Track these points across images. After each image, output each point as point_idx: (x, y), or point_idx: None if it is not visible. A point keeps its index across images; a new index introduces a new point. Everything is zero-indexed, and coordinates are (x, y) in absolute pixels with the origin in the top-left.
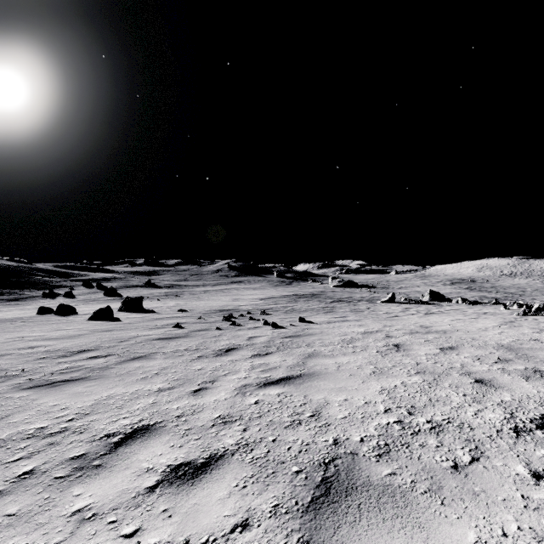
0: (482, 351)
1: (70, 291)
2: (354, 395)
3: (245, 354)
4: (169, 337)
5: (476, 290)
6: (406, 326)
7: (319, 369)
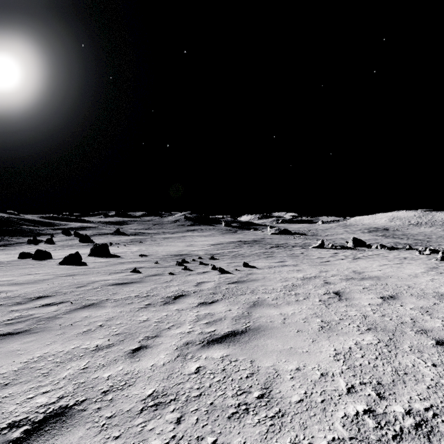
0: (425, 301)
1: (51, 238)
2: (307, 362)
3: (192, 302)
4: (125, 282)
5: (390, 237)
6: (340, 272)
7: (264, 322)
